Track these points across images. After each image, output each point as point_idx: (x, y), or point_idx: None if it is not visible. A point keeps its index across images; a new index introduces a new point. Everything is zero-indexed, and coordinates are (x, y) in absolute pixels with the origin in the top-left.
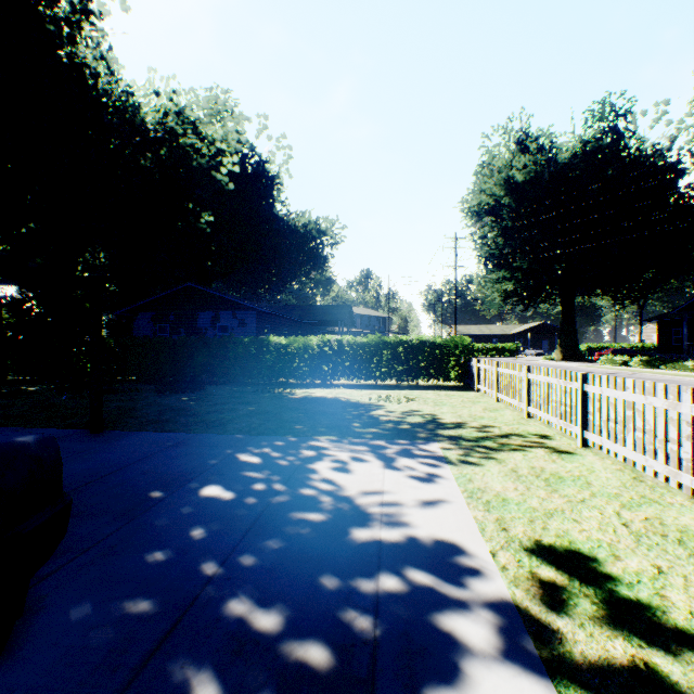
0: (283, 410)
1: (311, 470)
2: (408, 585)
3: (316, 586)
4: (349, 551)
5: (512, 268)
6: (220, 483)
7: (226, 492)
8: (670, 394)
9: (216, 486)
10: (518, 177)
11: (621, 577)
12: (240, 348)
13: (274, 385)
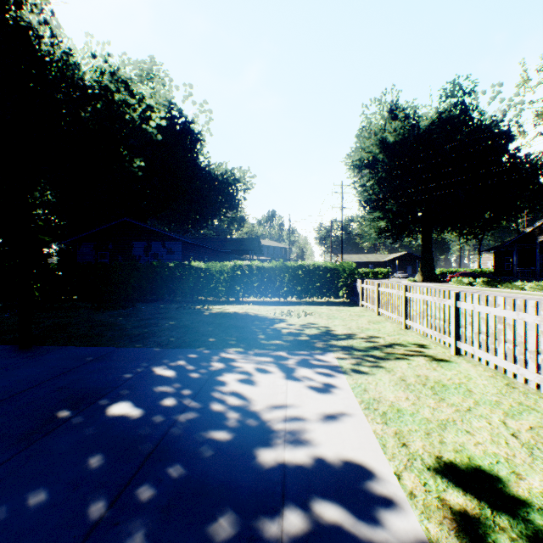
0: (200, 324)
1: (220, 382)
2: (314, 523)
3: (213, 530)
4: (252, 478)
5: (385, 210)
6: (131, 399)
7: (134, 410)
8: (542, 310)
9: (126, 402)
10: (390, 138)
11: (530, 501)
12: (166, 272)
13: (195, 302)
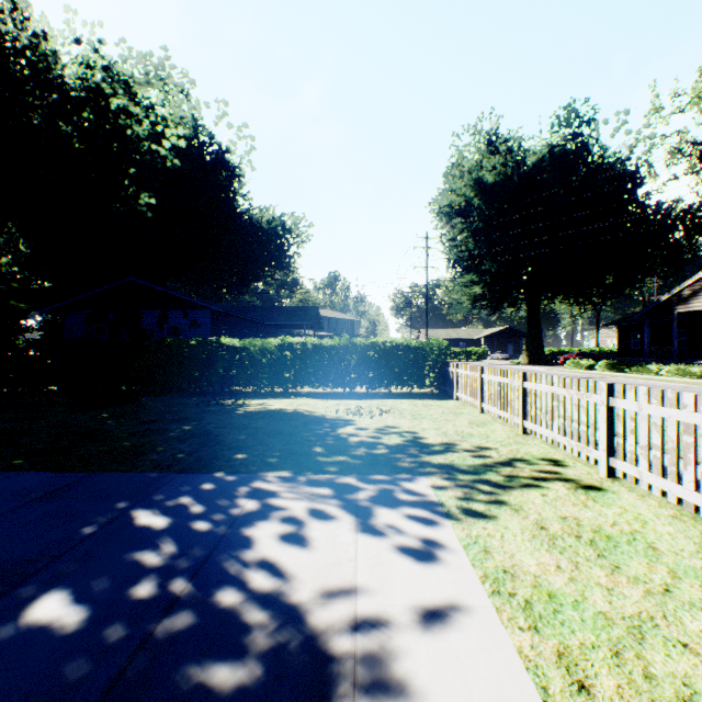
0: (228, 430)
1: (244, 541)
2: None
3: None
4: None
5: (480, 271)
6: (76, 583)
7: (74, 611)
8: None
9: (64, 593)
10: (488, 178)
11: None
12: (185, 352)
13: (226, 395)
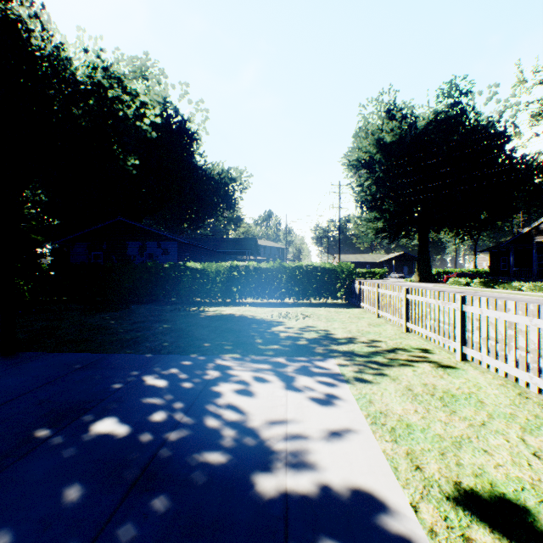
0: (195, 327)
1: (215, 393)
2: None
3: None
4: (250, 513)
5: (381, 210)
6: (117, 413)
7: (120, 427)
8: None
9: (112, 418)
10: (387, 138)
11: None
12: (161, 272)
13: (191, 304)
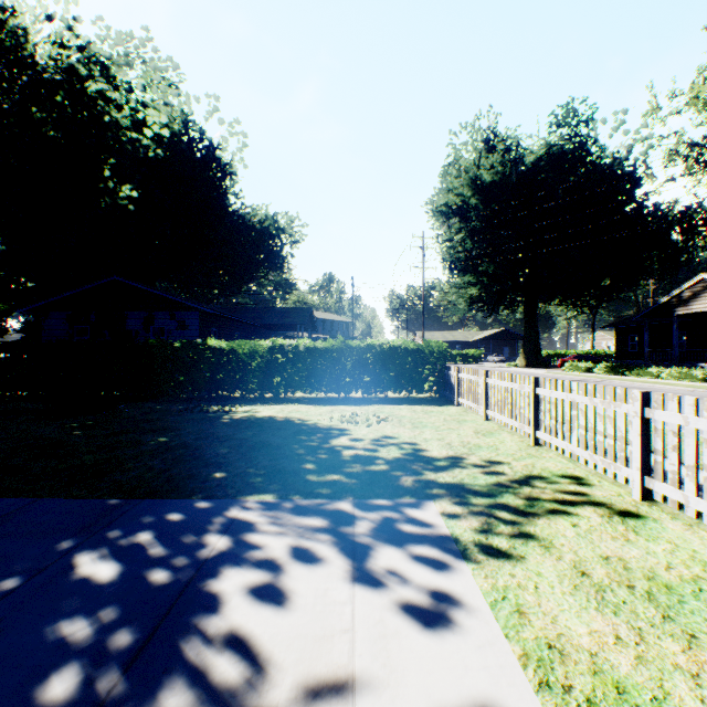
0: (208, 442)
1: (207, 600)
2: None
3: None
4: None
5: (477, 273)
6: None
7: None
8: None
9: None
10: (486, 177)
11: None
12: (168, 355)
13: (212, 401)
